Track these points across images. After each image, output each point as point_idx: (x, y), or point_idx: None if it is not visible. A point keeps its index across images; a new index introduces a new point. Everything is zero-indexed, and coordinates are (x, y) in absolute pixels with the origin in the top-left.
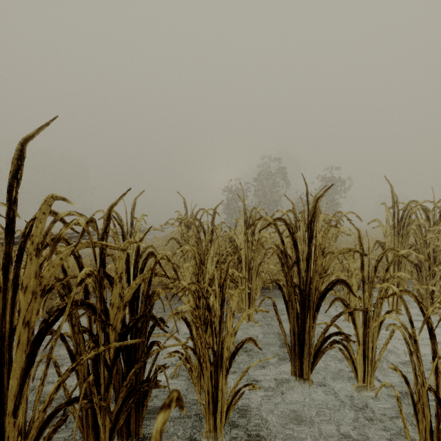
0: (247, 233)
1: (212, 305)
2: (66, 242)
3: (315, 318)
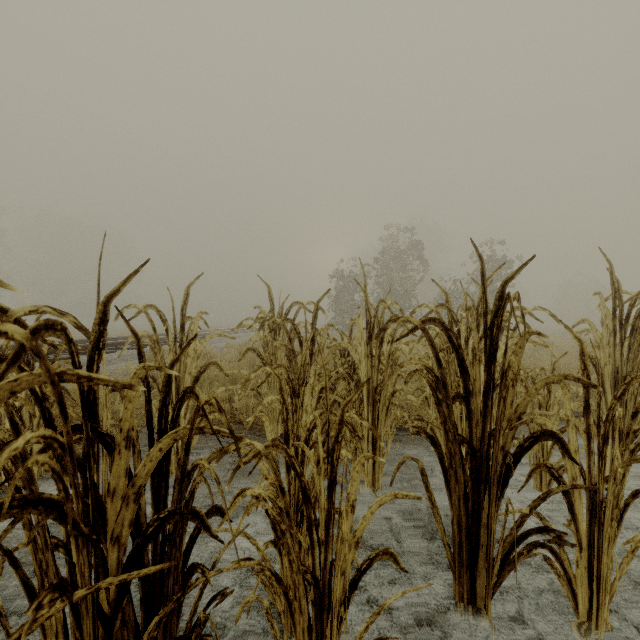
0: (370, 342)
1: (312, 477)
2: (18, 368)
3: (507, 508)
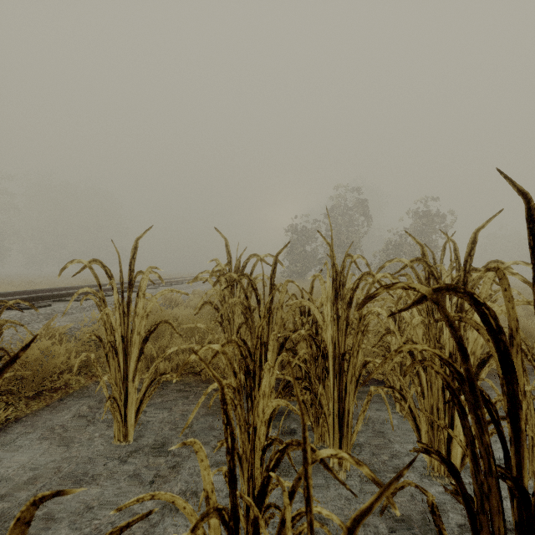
0: (336, 301)
1: None
2: None
3: None
